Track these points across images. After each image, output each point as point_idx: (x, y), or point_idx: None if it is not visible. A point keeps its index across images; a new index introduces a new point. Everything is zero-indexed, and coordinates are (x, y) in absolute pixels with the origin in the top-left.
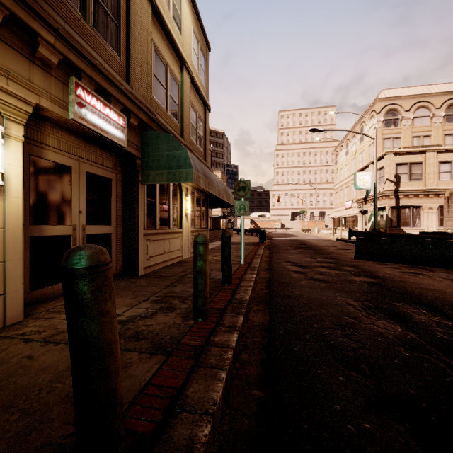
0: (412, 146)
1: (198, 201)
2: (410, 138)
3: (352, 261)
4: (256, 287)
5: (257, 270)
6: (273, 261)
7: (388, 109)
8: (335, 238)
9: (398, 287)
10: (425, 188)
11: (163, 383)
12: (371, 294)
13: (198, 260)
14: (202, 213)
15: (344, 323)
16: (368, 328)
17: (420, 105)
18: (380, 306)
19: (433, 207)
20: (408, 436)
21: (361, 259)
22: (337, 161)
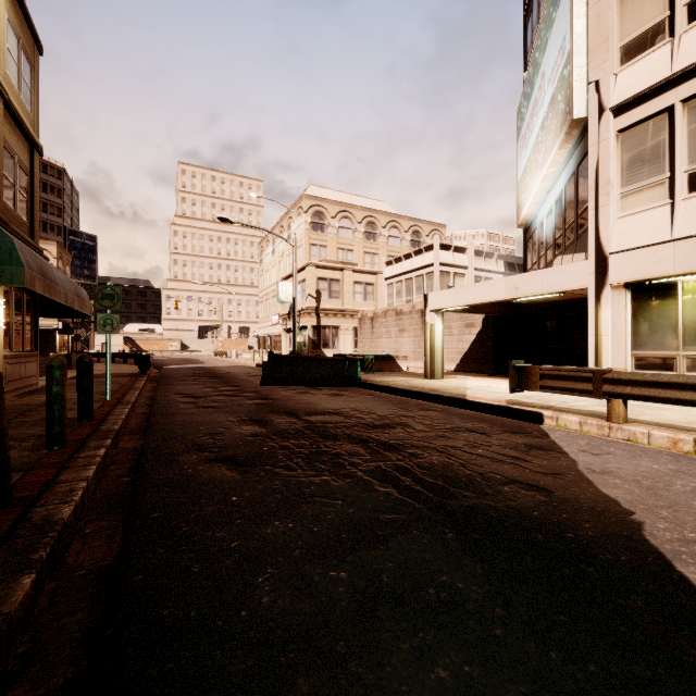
0: (333, 261)
1: (18, 306)
2: (336, 249)
3: (257, 387)
4: (130, 422)
5: (133, 405)
6: (158, 395)
7: (315, 210)
8: (255, 364)
9: (282, 404)
10: (342, 308)
11: (32, 481)
12: (254, 411)
13: (54, 386)
14: (27, 326)
15: (216, 432)
16: (234, 431)
17: (345, 214)
18: (254, 418)
19: (349, 328)
20: (223, 466)
21: (267, 384)
22: (263, 259)
